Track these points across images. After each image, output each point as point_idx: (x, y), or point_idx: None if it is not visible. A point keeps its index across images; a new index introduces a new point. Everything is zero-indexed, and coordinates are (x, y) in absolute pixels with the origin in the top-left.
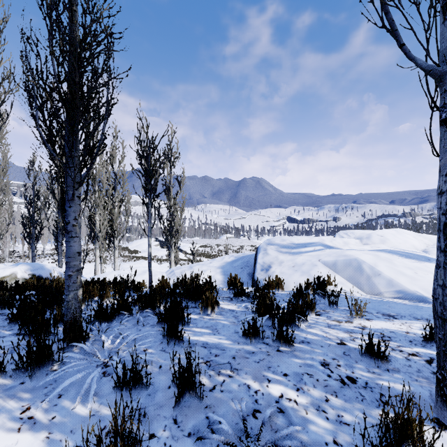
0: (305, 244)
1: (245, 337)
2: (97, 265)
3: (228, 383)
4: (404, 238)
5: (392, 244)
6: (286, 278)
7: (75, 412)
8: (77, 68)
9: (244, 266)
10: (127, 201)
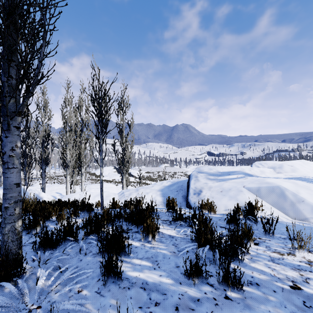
0: (229, 172)
1: (187, 275)
2: (68, 187)
3: None
4: (310, 168)
5: (301, 173)
6: (215, 202)
7: None
8: None
9: (178, 189)
10: (91, 139)
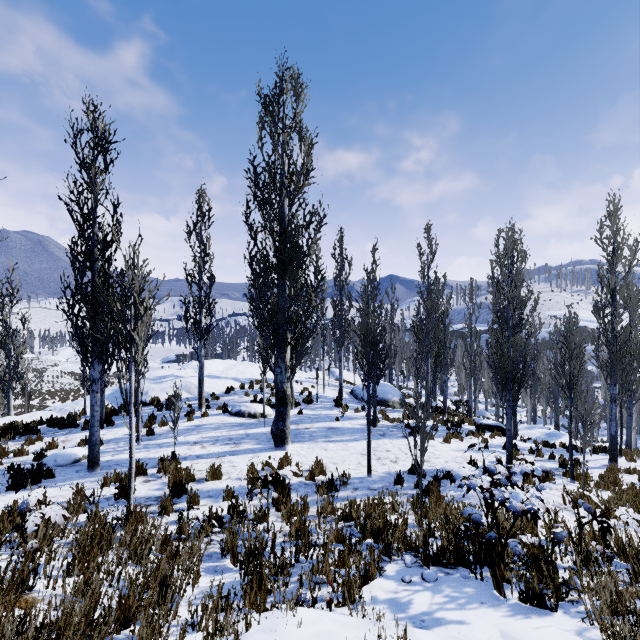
0: (165, 376)
1: (158, 411)
2: None
3: (160, 416)
4: (216, 366)
5: (209, 371)
6: (159, 396)
7: None
8: None
9: (124, 395)
10: None
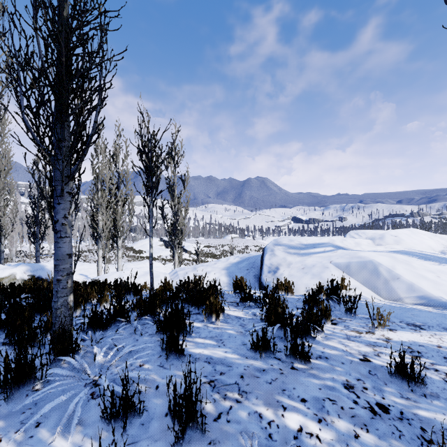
0: (314, 244)
1: (254, 351)
2: (100, 266)
3: (235, 410)
4: (420, 238)
5: (407, 245)
6: (295, 281)
7: (53, 446)
8: (63, 46)
9: (249, 267)
10: (130, 200)
